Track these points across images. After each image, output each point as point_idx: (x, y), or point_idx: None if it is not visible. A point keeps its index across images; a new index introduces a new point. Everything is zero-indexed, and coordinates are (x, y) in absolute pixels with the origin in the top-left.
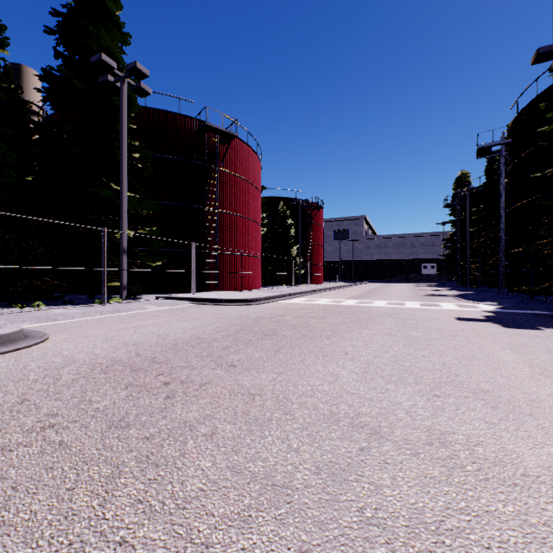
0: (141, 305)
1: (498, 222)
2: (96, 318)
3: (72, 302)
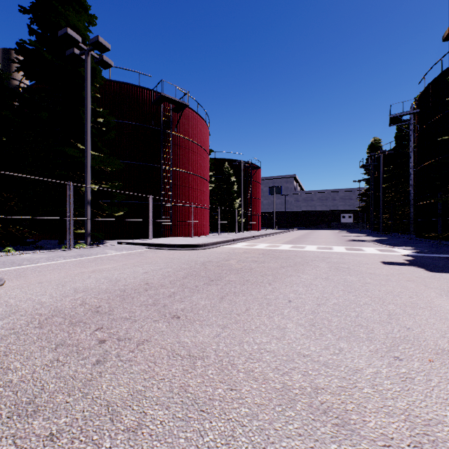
0: (102, 250)
1: (407, 179)
2: (58, 262)
3: (41, 248)
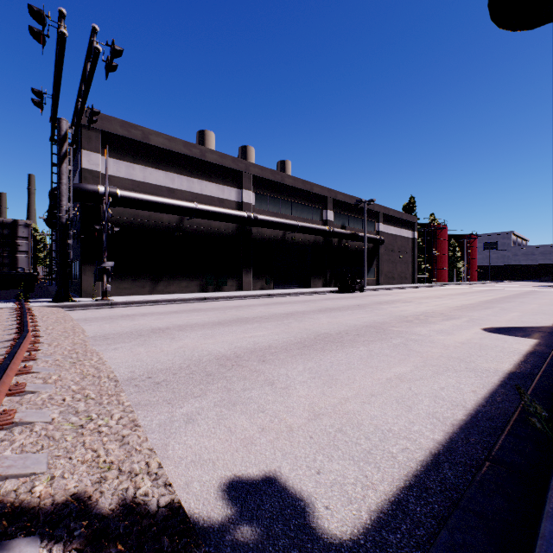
0: None
1: None
2: None
3: None
